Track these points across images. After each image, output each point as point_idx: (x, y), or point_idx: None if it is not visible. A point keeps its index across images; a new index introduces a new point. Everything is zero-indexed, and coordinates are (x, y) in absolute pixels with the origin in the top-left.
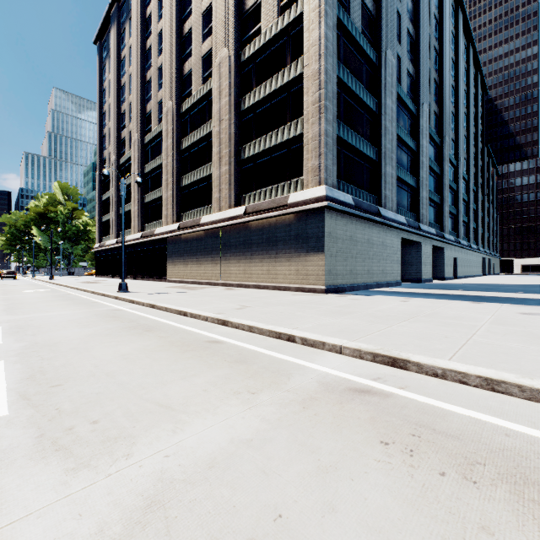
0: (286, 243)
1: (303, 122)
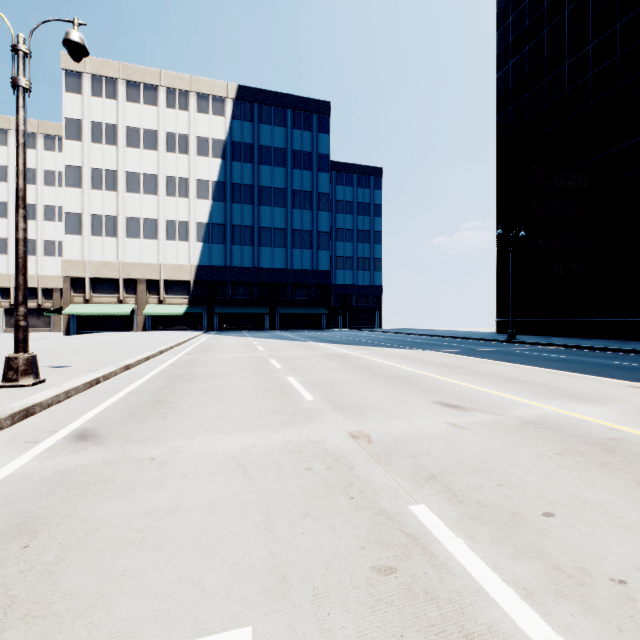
0: None
1: None
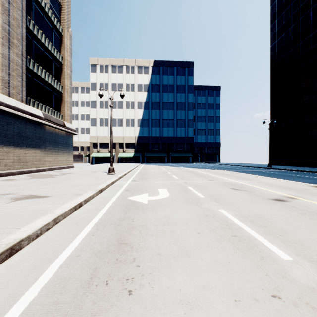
0: (63, 145)
1: (62, 88)
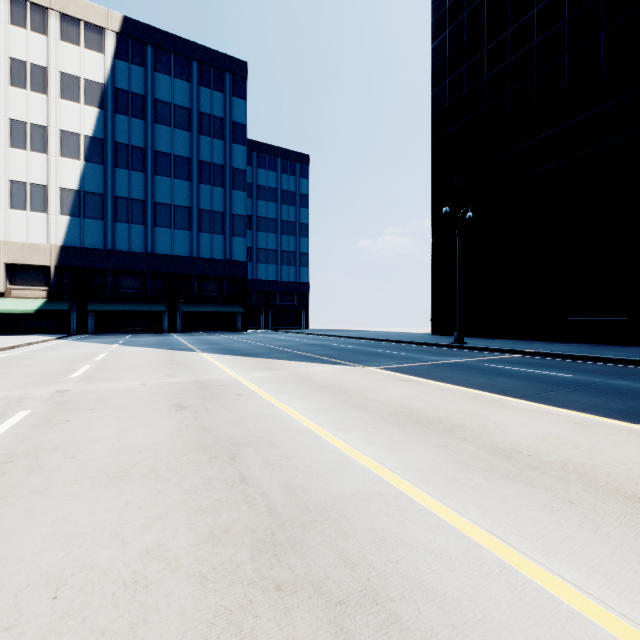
0: None
1: None
